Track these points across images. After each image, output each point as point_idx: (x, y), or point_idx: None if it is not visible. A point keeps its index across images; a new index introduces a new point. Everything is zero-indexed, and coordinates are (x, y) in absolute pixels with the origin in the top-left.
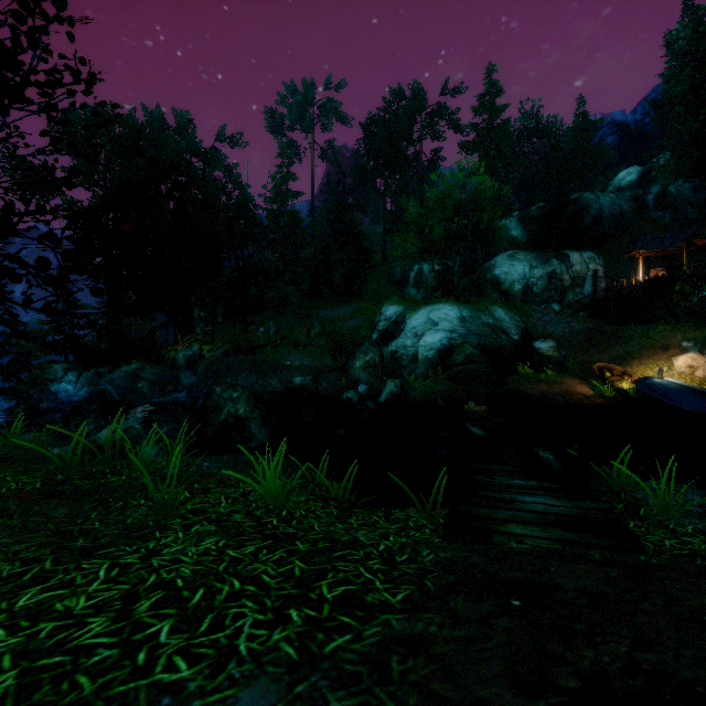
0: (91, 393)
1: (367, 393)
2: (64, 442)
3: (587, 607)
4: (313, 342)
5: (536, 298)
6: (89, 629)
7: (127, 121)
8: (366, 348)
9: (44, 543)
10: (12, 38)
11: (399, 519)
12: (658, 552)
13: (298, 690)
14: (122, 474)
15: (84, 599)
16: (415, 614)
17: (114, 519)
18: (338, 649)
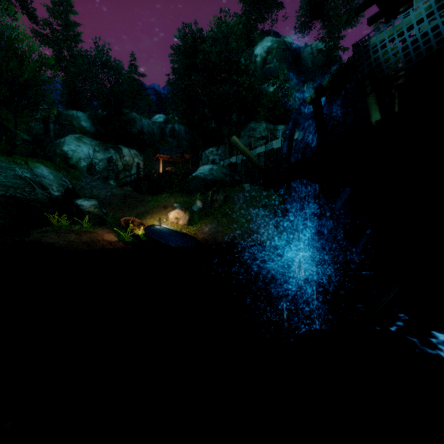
0: None
1: None
2: None
3: None
4: None
5: (98, 174)
6: None
7: None
8: None
9: None
10: None
11: None
12: None
13: None
14: None
15: None
16: None
17: None
18: None
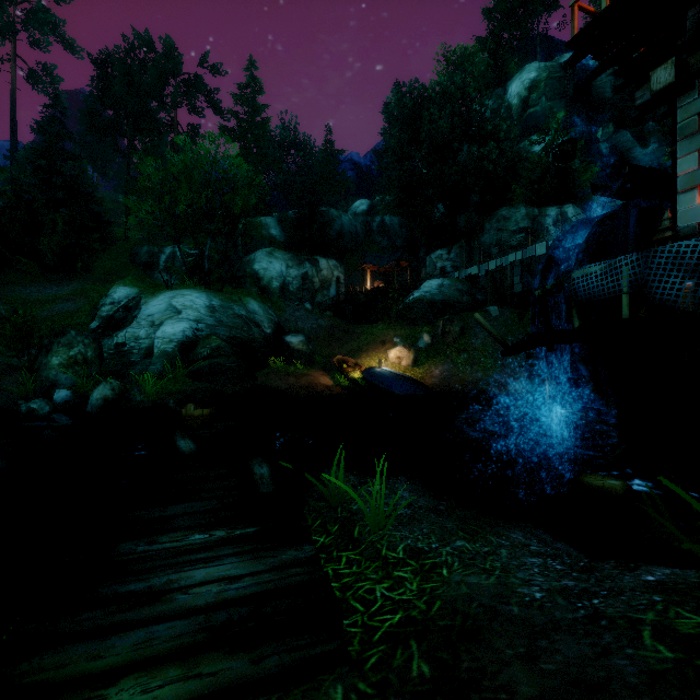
0: None
1: (70, 400)
2: None
3: None
4: None
5: (292, 296)
6: None
7: None
8: (72, 338)
9: None
10: None
11: None
12: (365, 637)
13: None
14: None
15: None
16: None
17: None
18: None
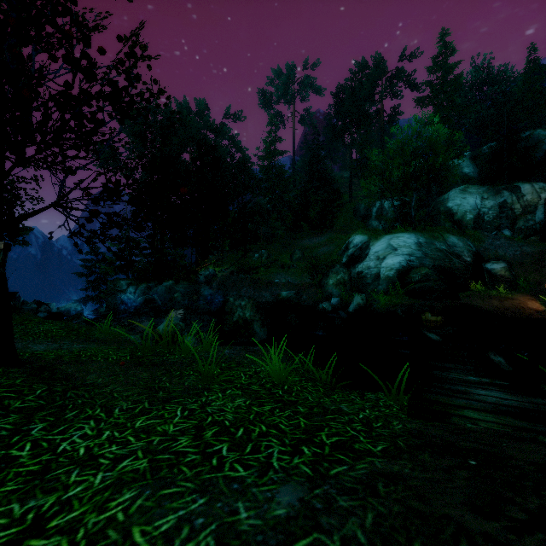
0: (144, 300)
1: (338, 304)
2: (134, 332)
3: (534, 472)
4: (295, 265)
5: (487, 225)
6: (180, 443)
7: (165, 111)
8: (337, 269)
9: (141, 392)
10: (126, 80)
11: (371, 399)
12: None
13: (316, 492)
14: (175, 354)
15: (172, 426)
16: (392, 460)
17: (177, 381)
18: (339, 473)
